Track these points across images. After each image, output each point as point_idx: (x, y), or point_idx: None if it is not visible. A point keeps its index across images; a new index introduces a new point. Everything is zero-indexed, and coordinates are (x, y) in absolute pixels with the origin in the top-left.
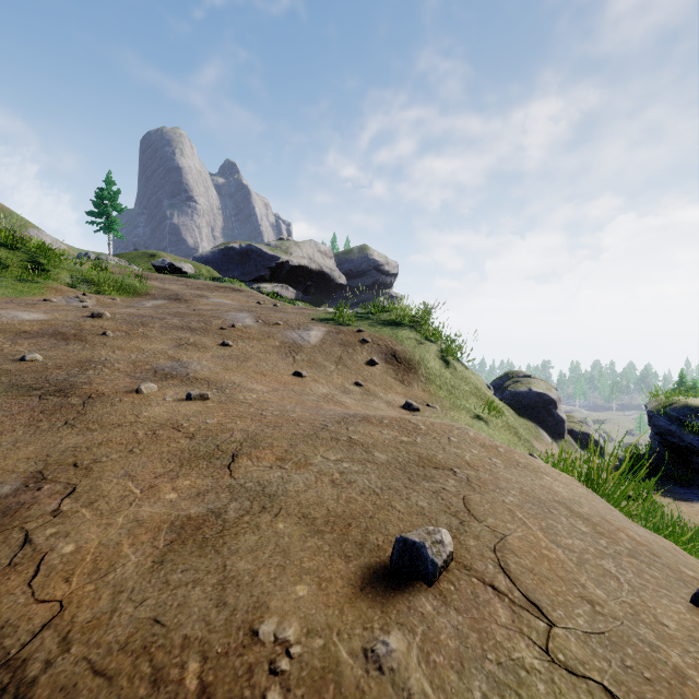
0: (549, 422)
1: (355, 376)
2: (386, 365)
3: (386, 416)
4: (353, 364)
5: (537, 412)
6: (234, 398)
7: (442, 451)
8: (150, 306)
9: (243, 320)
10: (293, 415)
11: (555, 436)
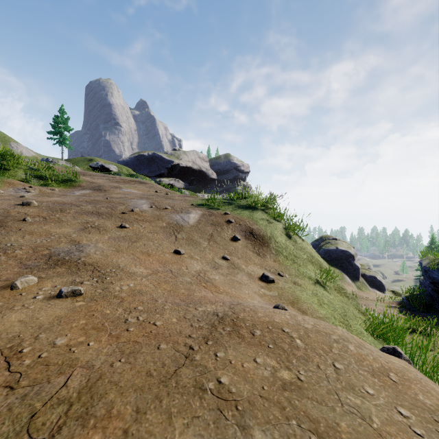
0: (350, 269)
1: (223, 250)
2: (245, 240)
3: (255, 320)
4: (221, 240)
5: (342, 262)
6: (109, 289)
7: (340, 406)
8: (78, 194)
9: (141, 206)
10: (158, 322)
11: (353, 278)
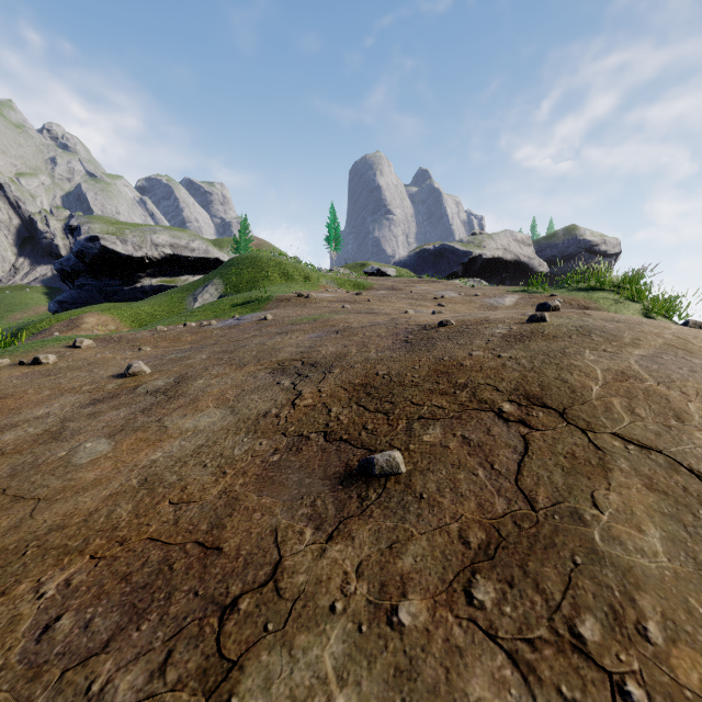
0: None
1: None
2: None
3: None
4: None
5: None
6: None
7: None
8: None
9: (448, 294)
10: None
11: None
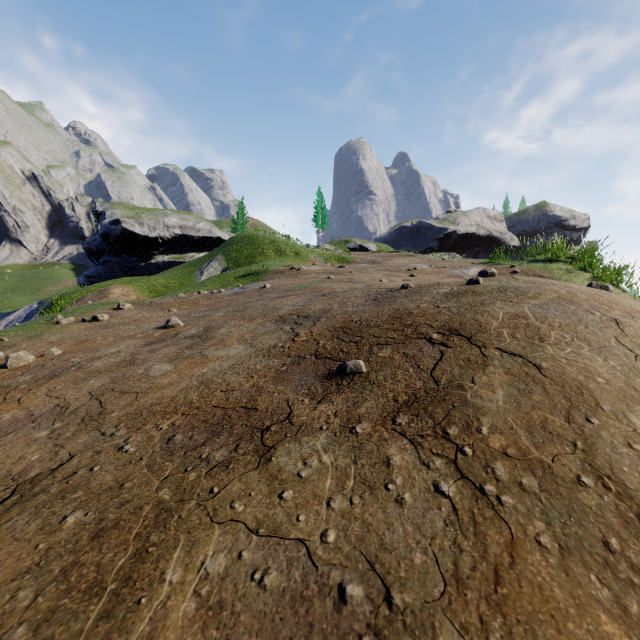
0: None
1: None
2: None
3: None
4: None
5: None
6: None
7: None
8: None
9: (420, 266)
10: None
11: None
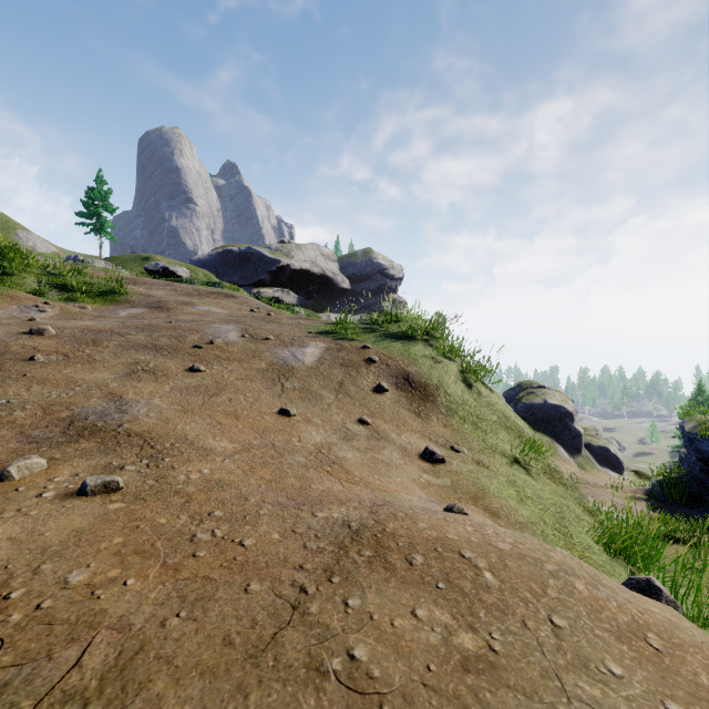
0: (566, 436)
1: (359, 409)
2: (397, 392)
3: (414, 535)
4: (357, 391)
5: (553, 425)
6: (168, 479)
7: (565, 703)
8: (124, 316)
9: (226, 334)
10: (248, 541)
11: (572, 451)
